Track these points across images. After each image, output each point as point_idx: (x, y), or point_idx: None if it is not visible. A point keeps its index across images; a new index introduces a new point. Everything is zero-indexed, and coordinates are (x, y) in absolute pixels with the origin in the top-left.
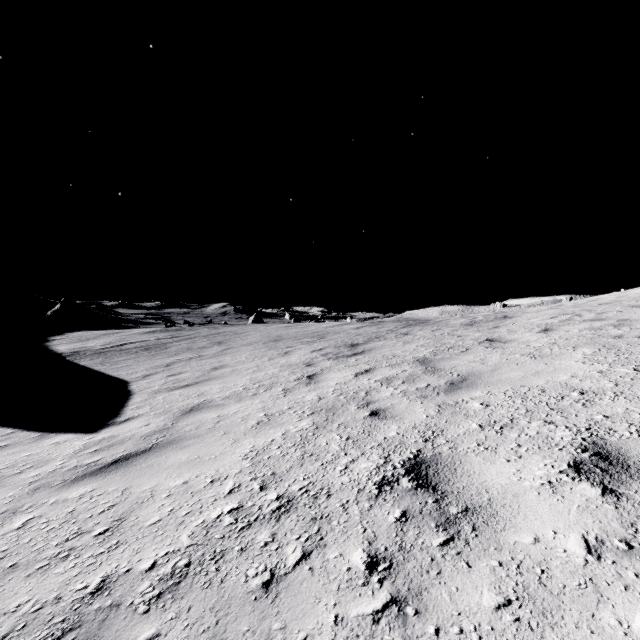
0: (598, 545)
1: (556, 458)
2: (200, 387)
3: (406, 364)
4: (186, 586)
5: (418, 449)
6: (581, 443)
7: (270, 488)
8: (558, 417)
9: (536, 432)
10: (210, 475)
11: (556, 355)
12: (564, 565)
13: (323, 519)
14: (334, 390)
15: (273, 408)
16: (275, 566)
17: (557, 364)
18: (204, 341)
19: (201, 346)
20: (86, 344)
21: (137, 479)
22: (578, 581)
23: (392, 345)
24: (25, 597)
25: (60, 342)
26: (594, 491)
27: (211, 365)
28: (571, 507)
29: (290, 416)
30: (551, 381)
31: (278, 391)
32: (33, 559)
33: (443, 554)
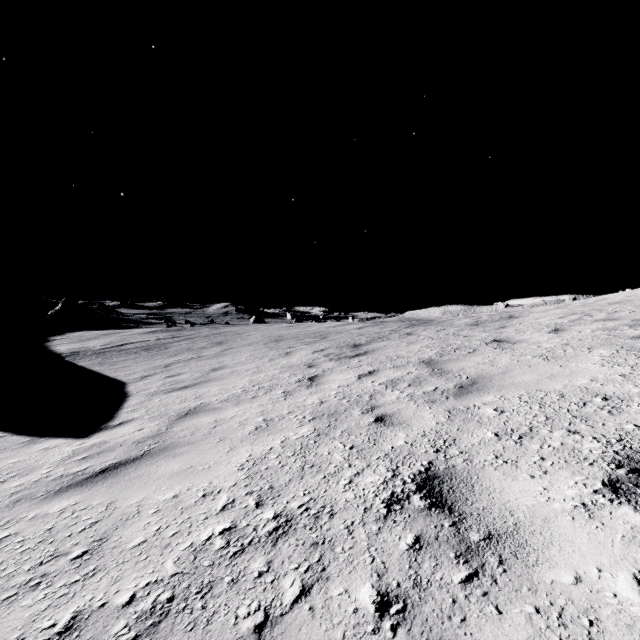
0: None
1: (587, 475)
2: (198, 389)
3: (411, 366)
4: (166, 628)
5: (429, 461)
6: (614, 457)
7: (267, 505)
8: (583, 426)
9: (560, 443)
10: (202, 488)
11: (571, 357)
12: (617, 615)
13: (325, 544)
14: (336, 393)
15: (272, 412)
16: (270, 604)
17: (573, 366)
18: (204, 341)
19: (201, 346)
20: (86, 344)
21: (124, 491)
22: (638, 639)
23: (396, 346)
24: None
25: (60, 342)
26: (639, 517)
27: (210, 366)
28: (614, 537)
29: (290, 421)
30: (569, 385)
31: (278, 394)
32: (0, 587)
33: (466, 594)
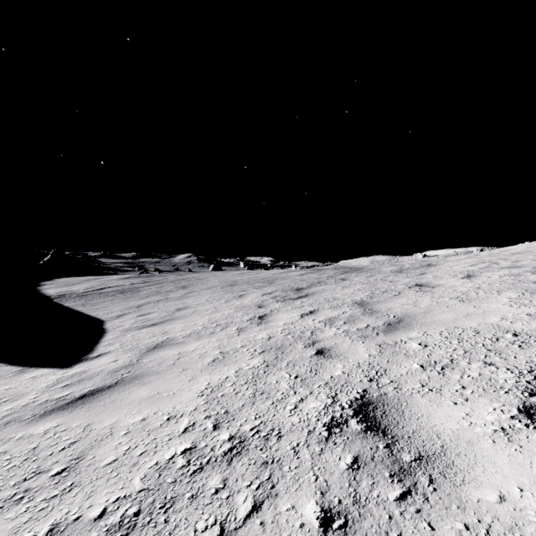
0: None
1: (504, 402)
2: (165, 326)
3: (346, 306)
4: None
5: (364, 389)
6: (526, 386)
7: (223, 427)
8: (497, 358)
9: (478, 374)
10: (167, 412)
11: (483, 298)
12: None
13: (274, 464)
14: (282, 330)
15: (228, 346)
16: (225, 519)
17: (485, 307)
18: (171, 286)
19: (168, 290)
20: (71, 288)
21: (99, 415)
22: None
23: (332, 289)
24: None
25: (50, 286)
26: None
27: (176, 306)
28: (532, 459)
29: (243, 354)
30: (483, 323)
31: (233, 330)
32: None
33: (401, 511)
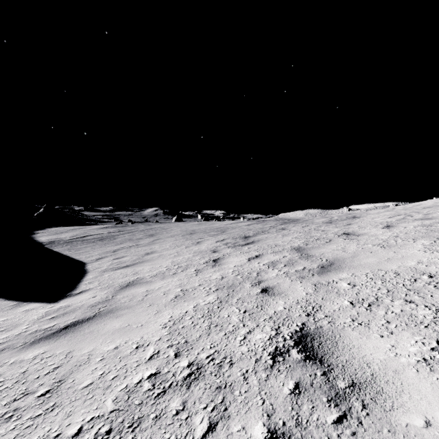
0: None
1: (424, 335)
2: (135, 267)
3: (286, 251)
4: None
5: (302, 322)
6: None
7: (183, 355)
8: (416, 297)
9: (400, 310)
10: (136, 341)
11: (401, 245)
12: None
13: (227, 388)
14: (233, 271)
15: (187, 285)
16: (184, 438)
17: (403, 252)
18: (141, 234)
19: (139, 237)
20: (59, 236)
21: (79, 343)
22: None
23: (274, 237)
24: None
25: (42, 234)
26: None
27: (145, 251)
28: None
29: (200, 291)
30: (402, 266)
31: (191, 271)
32: None
33: (338, 434)
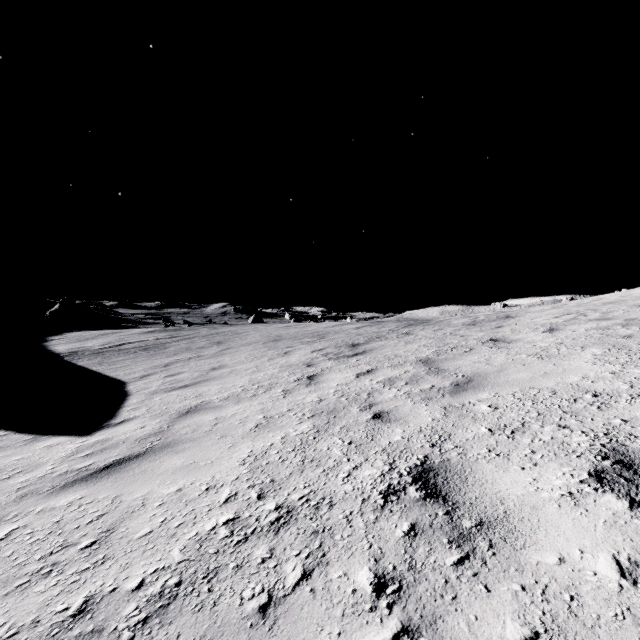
0: (632, 567)
1: (575, 466)
2: (198, 388)
3: (409, 364)
4: (175, 609)
5: (425, 455)
6: (600, 450)
7: (268, 497)
8: (573, 421)
9: (550, 437)
10: (205, 482)
11: (564, 355)
12: (596, 591)
13: (325, 532)
14: (335, 391)
15: (272, 410)
16: (273, 587)
17: (566, 365)
18: (203, 341)
19: (200, 346)
20: (84, 344)
21: (129, 486)
22: (614, 611)
23: (394, 345)
24: (0, 620)
25: (58, 342)
26: (621, 504)
27: (210, 365)
28: (597, 522)
29: (290, 419)
30: (561, 382)
31: (278, 392)
32: (13, 575)
33: (458, 575)
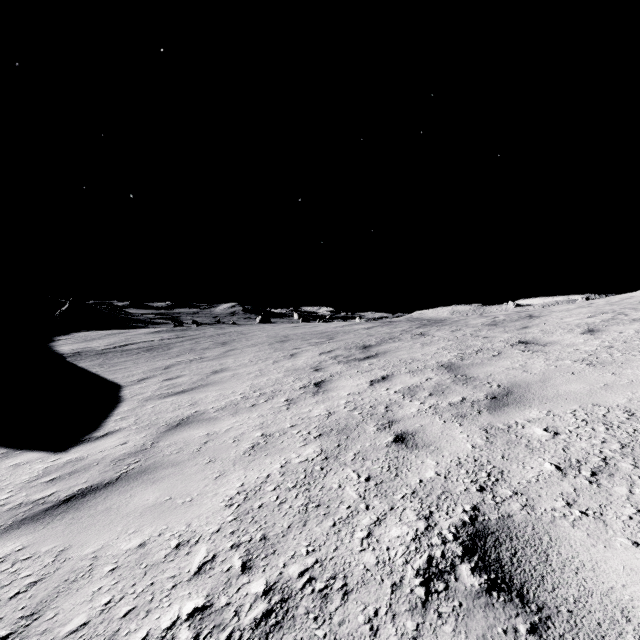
0: None
1: None
2: (195, 394)
3: (430, 370)
4: None
5: (473, 505)
6: None
7: (256, 568)
8: None
9: None
10: (177, 533)
11: (622, 362)
12: None
13: None
14: (346, 402)
15: (273, 425)
16: None
17: (630, 374)
18: (208, 342)
19: (204, 347)
20: (90, 344)
21: (83, 533)
22: None
23: (409, 347)
24: None
25: (65, 342)
26: None
27: (211, 368)
28: None
29: (292, 438)
30: (635, 399)
31: (280, 402)
32: None
33: None
